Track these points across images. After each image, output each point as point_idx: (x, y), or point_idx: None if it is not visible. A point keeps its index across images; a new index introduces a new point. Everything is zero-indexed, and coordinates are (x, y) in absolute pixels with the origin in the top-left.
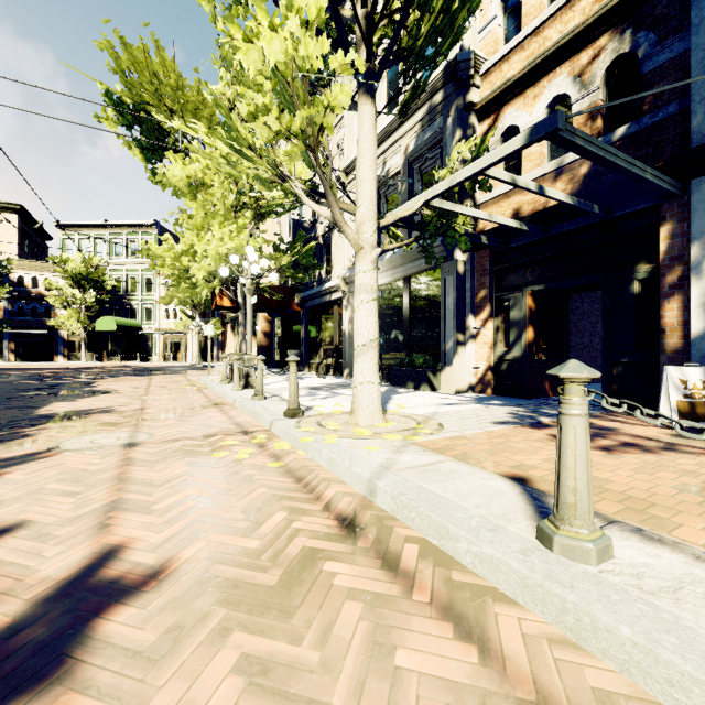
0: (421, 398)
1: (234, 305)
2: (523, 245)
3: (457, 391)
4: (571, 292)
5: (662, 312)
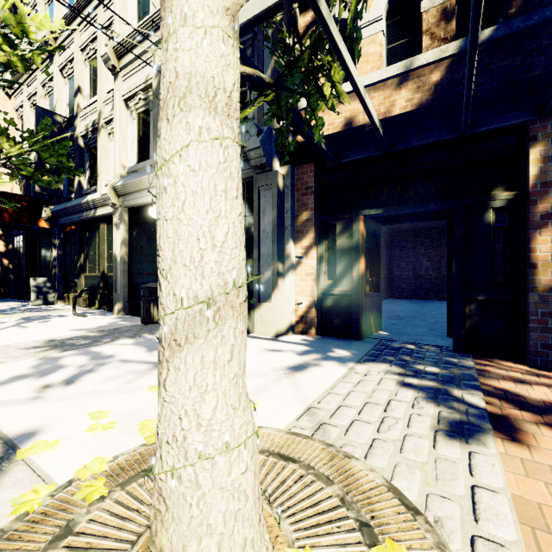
0: None
1: None
2: (355, 161)
3: (277, 334)
4: (387, 222)
5: (533, 244)
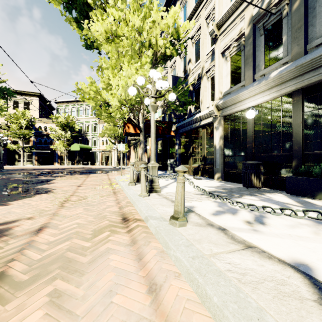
0: None
1: (136, 132)
2: None
3: None
4: None
5: None
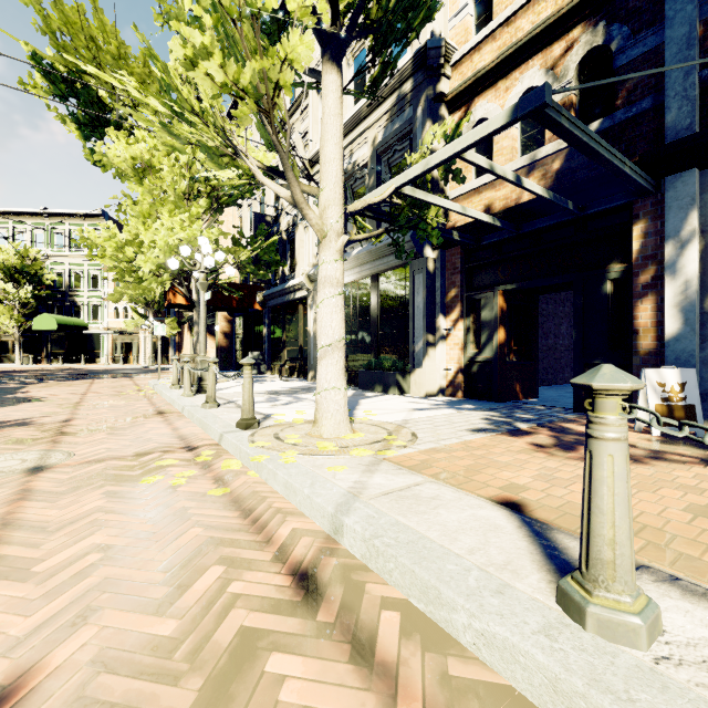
0: (390, 402)
1: (189, 303)
2: (495, 242)
3: (427, 395)
4: (540, 292)
5: (635, 312)
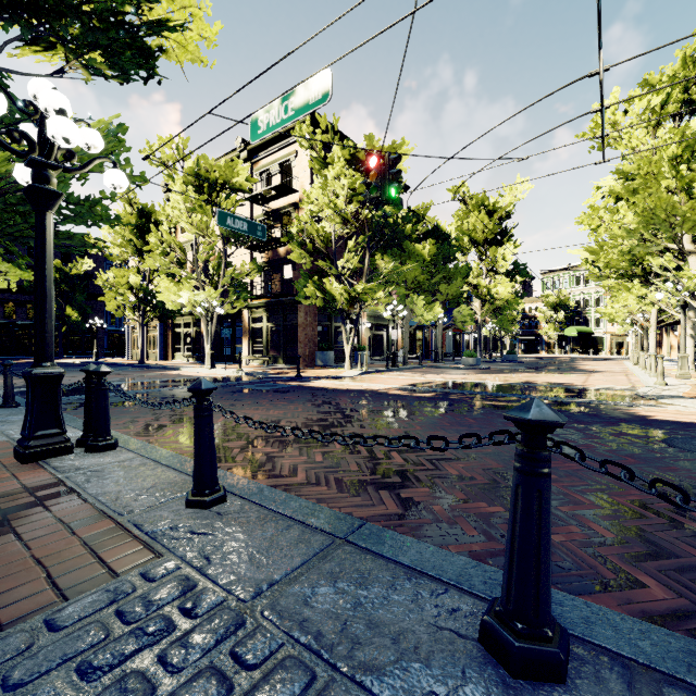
0: None
1: None
2: None
3: None
4: None
5: None
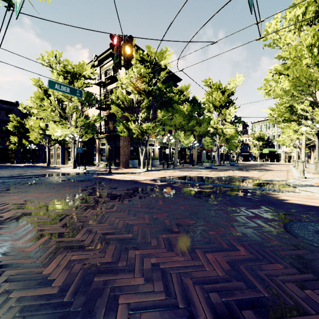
0: None
1: None
2: None
3: None
4: None
5: None
